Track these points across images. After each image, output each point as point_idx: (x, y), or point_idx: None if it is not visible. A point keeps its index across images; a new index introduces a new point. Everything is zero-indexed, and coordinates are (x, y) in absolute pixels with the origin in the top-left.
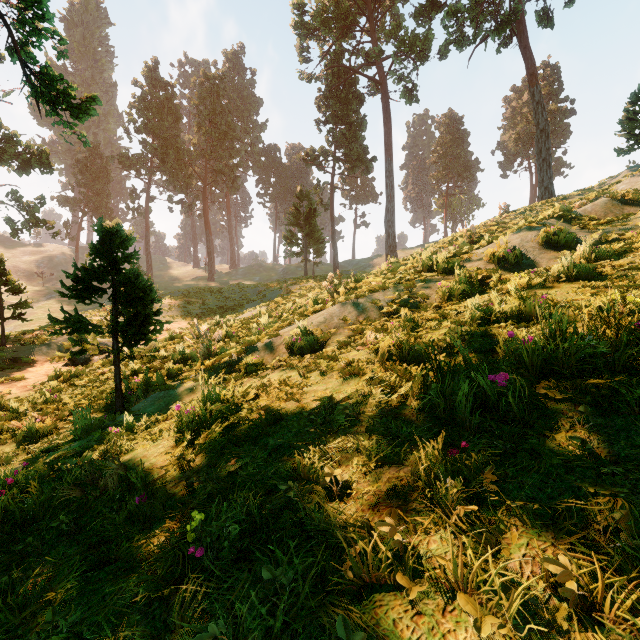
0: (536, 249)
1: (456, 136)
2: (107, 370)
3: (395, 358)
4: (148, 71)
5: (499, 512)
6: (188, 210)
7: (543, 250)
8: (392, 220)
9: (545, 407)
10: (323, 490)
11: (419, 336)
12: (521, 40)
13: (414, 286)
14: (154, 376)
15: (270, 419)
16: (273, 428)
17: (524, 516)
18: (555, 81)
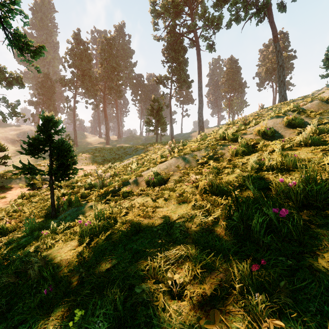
0: (282, 128)
1: (234, 69)
2: (49, 193)
3: (208, 192)
4: (75, 35)
5: (297, 323)
6: (96, 107)
7: (286, 128)
8: (201, 113)
9: (310, 230)
10: (166, 289)
11: (221, 178)
12: (269, 18)
13: (216, 148)
14: (73, 197)
15: (134, 230)
16: (136, 236)
17: (318, 328)
18: (286, 41)
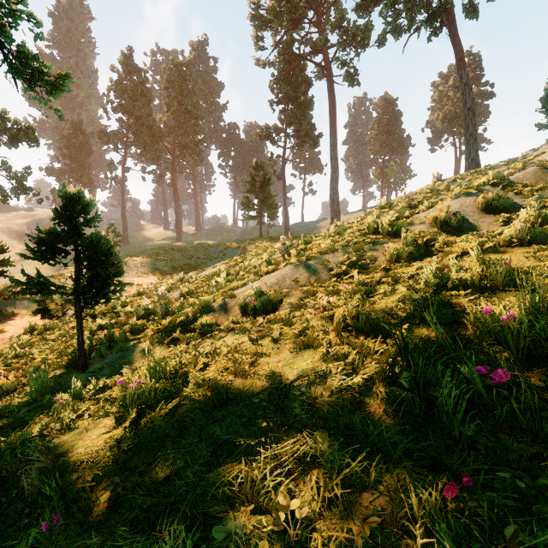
0: (476, 213)
1: (391, 115)
2: None
3: (351, 328)
4: (124, 58)
5: None
6: (159, 179)
7: (482, 214)
8: (336, 188)
9: (547, 408)
10: (275, 526)
11: (373, 302)
12: (450, 29)
13: (362, 248)
14: (118, 332)
15: (218, 399)
16: (220, 411)
17: None
18: (477, 68)
